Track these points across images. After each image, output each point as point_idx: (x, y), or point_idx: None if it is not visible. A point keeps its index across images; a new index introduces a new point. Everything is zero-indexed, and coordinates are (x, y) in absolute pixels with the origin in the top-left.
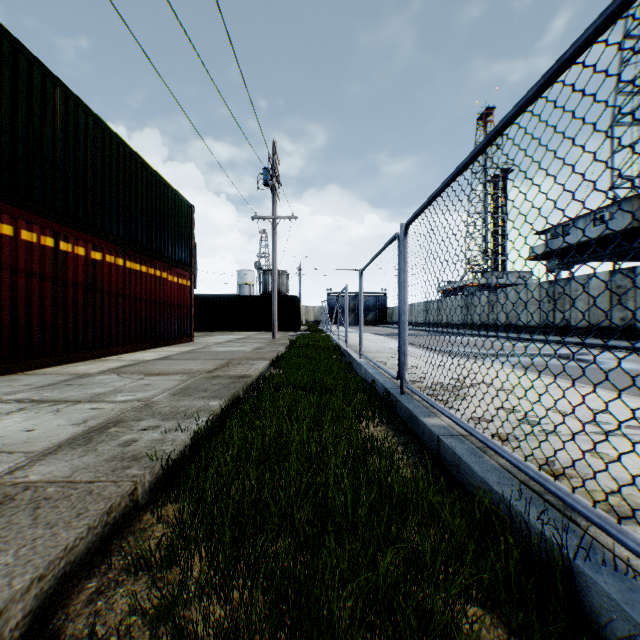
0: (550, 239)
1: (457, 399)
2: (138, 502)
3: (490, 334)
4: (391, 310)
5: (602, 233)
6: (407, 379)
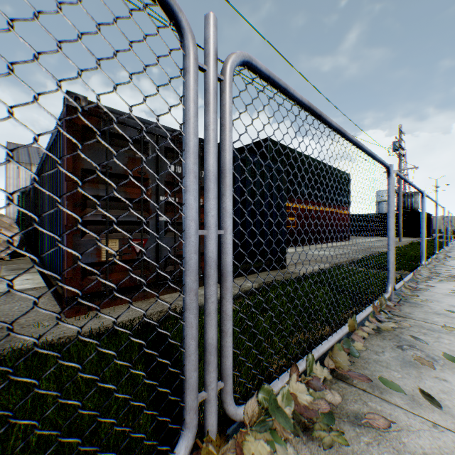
0: None
1: (451, 259)
2: (354, 261)
3: None
4: None
5: None
6: (435, 253)
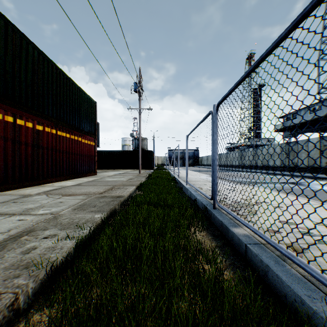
0: (286, 121)
1: (251, 214)
2: (19, 308)
3: (254, 171)
4: (201, 158)
5: (314, 117)
6: (218, 200)
